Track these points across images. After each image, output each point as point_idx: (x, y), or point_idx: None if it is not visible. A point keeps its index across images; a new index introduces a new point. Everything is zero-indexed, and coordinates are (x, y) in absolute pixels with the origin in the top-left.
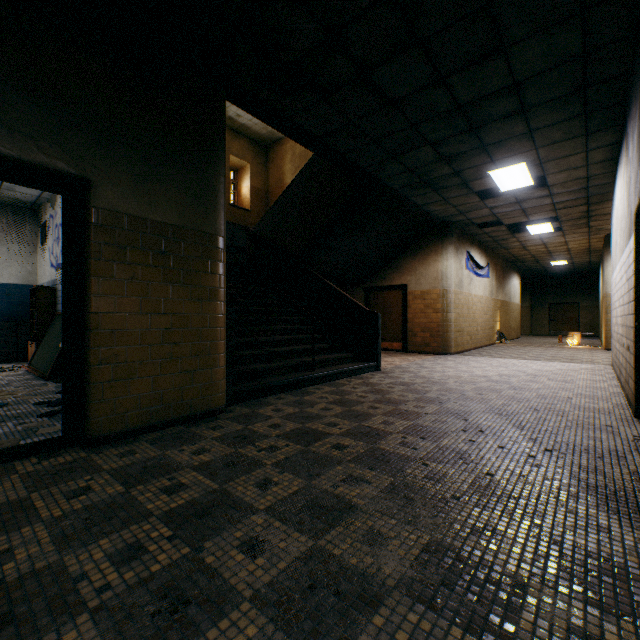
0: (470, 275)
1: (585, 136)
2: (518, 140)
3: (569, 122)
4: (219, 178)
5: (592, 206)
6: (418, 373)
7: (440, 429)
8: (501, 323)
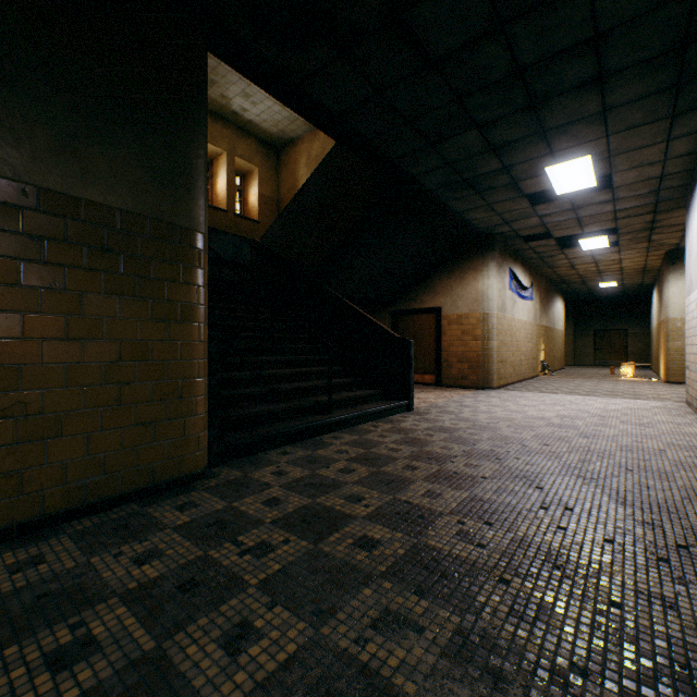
0: (513, 297)
1: (671, 119)
2: (587, 123)
3: (655, 97)
4: (196, 150)
5: (659, 215)
6: (460, 414)
7: (509, 505)
8: (545, 352)
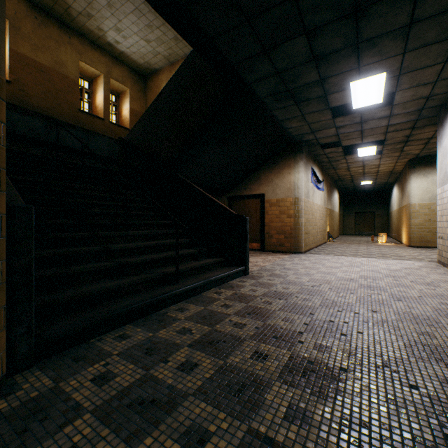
0: (313, 187)
1: None
2: (393, 37)
3: None
4: None
5: (415, 130)
6: (286, 277)
7: (405, 436)
8: (329, 226)
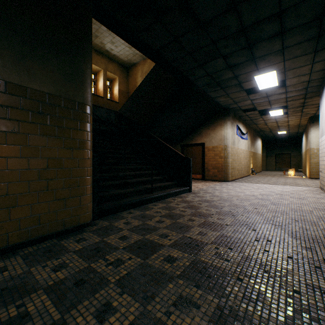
0: (238, 138)
1: (314, 53)
2: (275, 55)
3: (307, 42)
4: (86, 65)
5: (307, 99)
6: (214, 193)
7: (240, 239)
8: (253, 164)
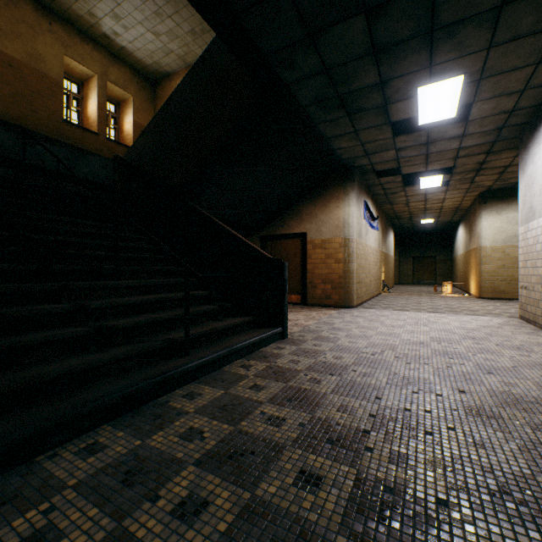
0: (366, 225)
1: None
2: (478, 24)
3: None
4: None
5: (490, 156)
6: (337, 341)
7: None
8: (384, 274)
